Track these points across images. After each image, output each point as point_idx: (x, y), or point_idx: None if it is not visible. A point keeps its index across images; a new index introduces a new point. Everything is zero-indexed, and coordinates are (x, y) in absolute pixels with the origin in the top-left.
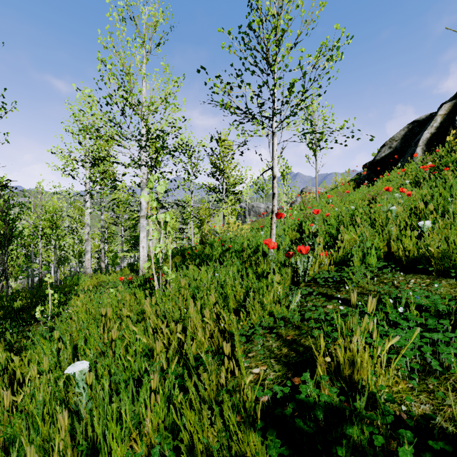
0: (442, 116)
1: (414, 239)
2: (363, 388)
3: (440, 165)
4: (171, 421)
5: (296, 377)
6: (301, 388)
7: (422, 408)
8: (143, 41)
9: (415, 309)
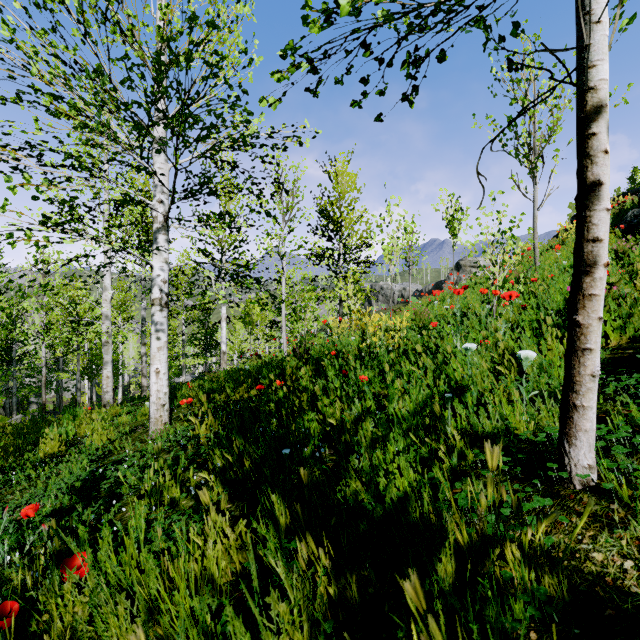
0: None
1: None
2: None
3: None
4: None
5: None
6: None
7: None
8: None
9: None
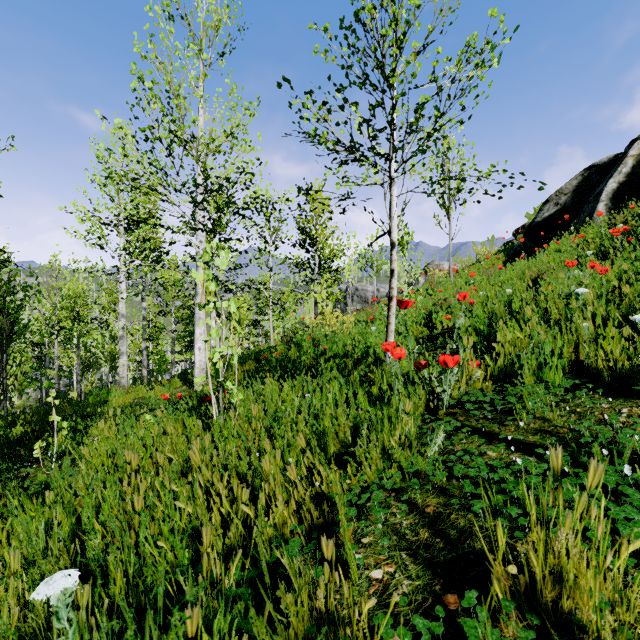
0: (635, 158)
1: (622, 342)
2: (586, 632)
3: (637, 228)
4: None
5: (450, 593)
6: (465, 624)
7: None
8: (200, 49)
9: None
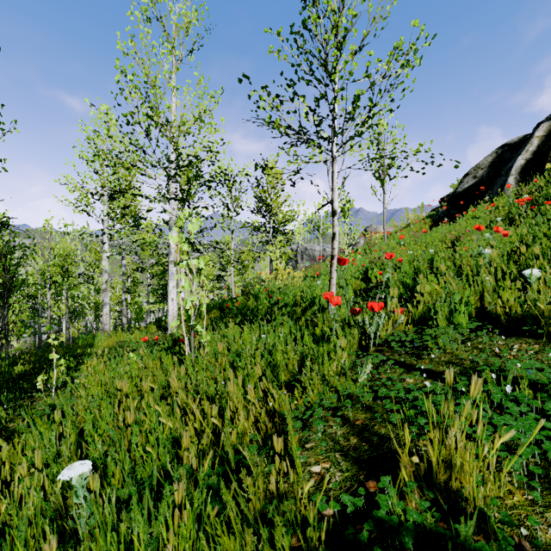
0: (539, 138)
1: (516, 292)
2: (466, 501)
3: (539, 198)
4: (202, 547)
5: (371, 480)
6: (380, 499)
7: (550, 533)
8: (173, 47)
9: (526, 386)
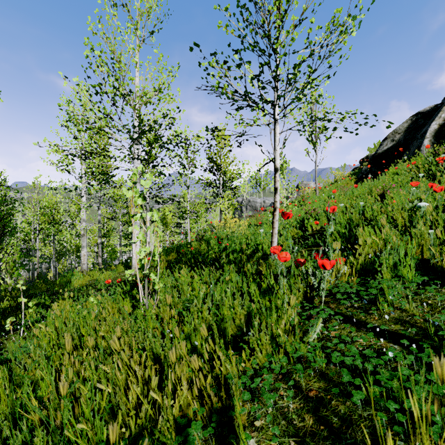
0: None
1: None
2: None
3: None
4: None
5: None
6: None
7: None
8: (136, 29)
9: None
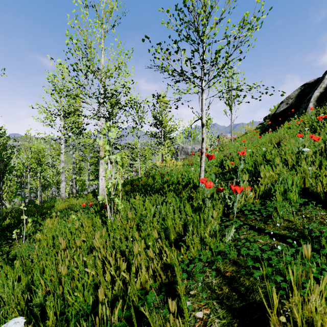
0: None
1: None
2: None
3: None
4: None
5: None
6: None
7: None
8: (102, 23)
9: None
